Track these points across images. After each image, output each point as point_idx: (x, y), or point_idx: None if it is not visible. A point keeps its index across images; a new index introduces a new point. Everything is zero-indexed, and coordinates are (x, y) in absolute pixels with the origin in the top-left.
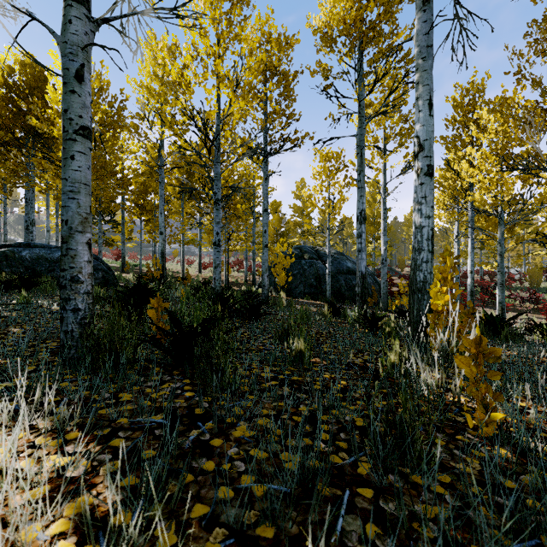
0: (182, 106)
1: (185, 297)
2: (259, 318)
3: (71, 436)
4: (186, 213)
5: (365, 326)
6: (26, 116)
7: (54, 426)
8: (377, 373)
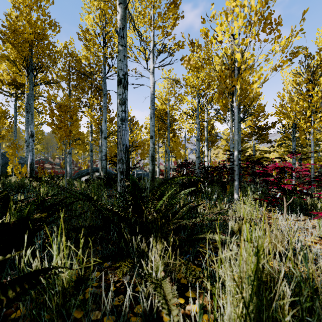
0: None
1: None
2: None
3: None
4: None
5: None
6: None
7: None
8: None
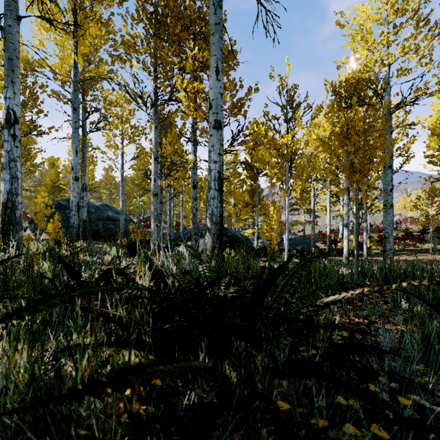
0: None
1: None
2: None
3: None
4: None
5: None
6: None
7: None
8: None
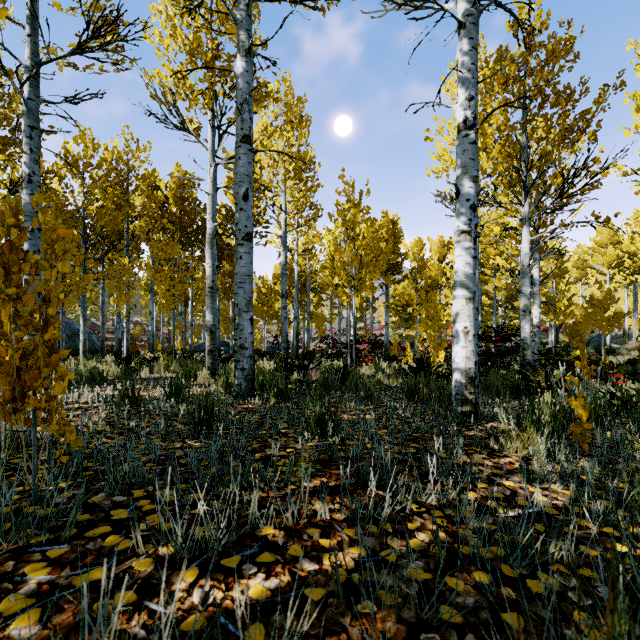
0: None
1: None
2: None
3: None
4: None
5: None
6: None
7: None
8: None
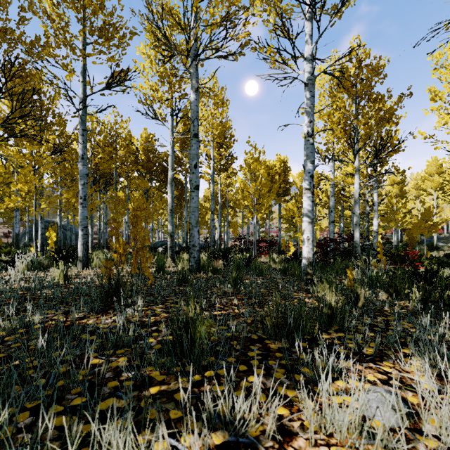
0: None
1: None
2: None
3: None
4: None
5: None
6: None
7: None
8: None
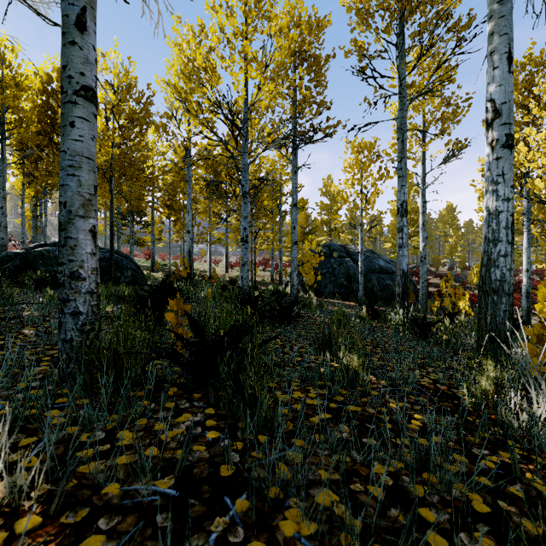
0: (209, 103)
1: (211, 296)
2: (290, 320)
3: (23, 525)
4: (213, 212)
5: (414, 332)
6: (57, 115)
7: (5, 501)
8: (459, 402)
